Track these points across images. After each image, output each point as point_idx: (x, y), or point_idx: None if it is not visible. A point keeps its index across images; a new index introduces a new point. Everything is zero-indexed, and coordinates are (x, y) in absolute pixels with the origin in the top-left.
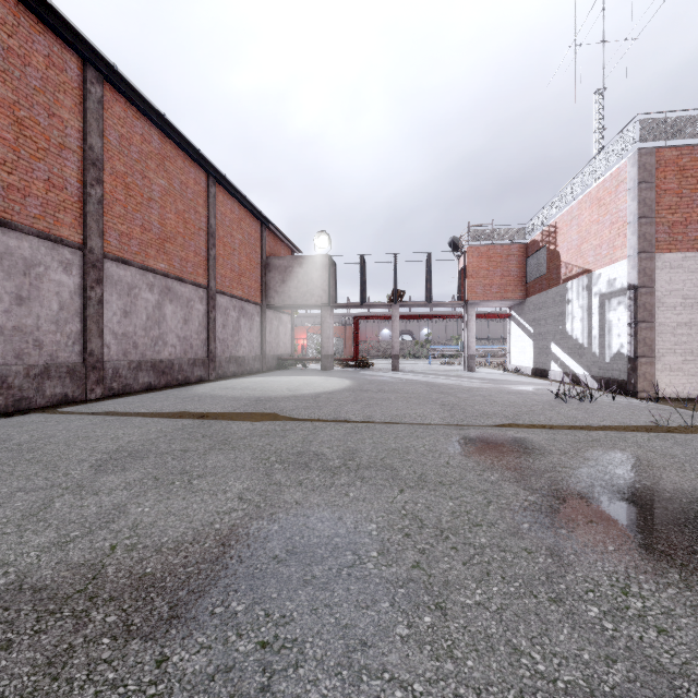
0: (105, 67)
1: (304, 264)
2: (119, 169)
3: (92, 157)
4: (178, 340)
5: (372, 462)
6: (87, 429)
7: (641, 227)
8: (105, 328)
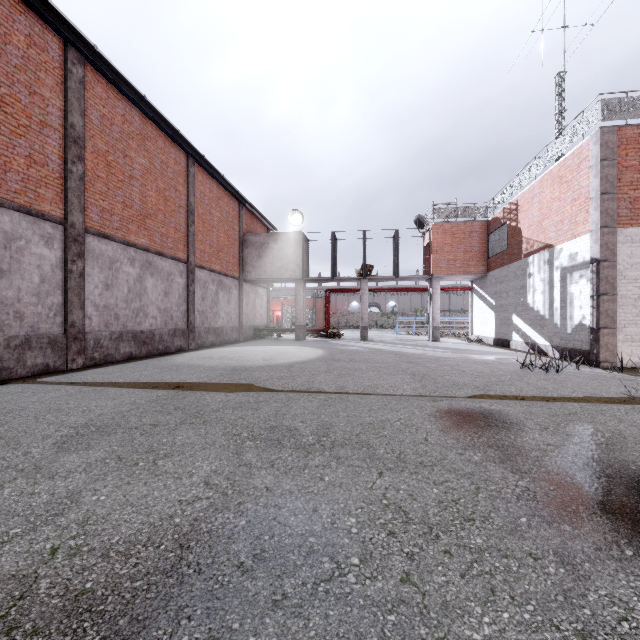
0: (86, 48)
1: (279, 240)
2: (100, 148)
3: (73, 135)
4: (158, 312)
5: (347, 439)
6: (61, 400)
7: (604, 203)
8: (86, 300)
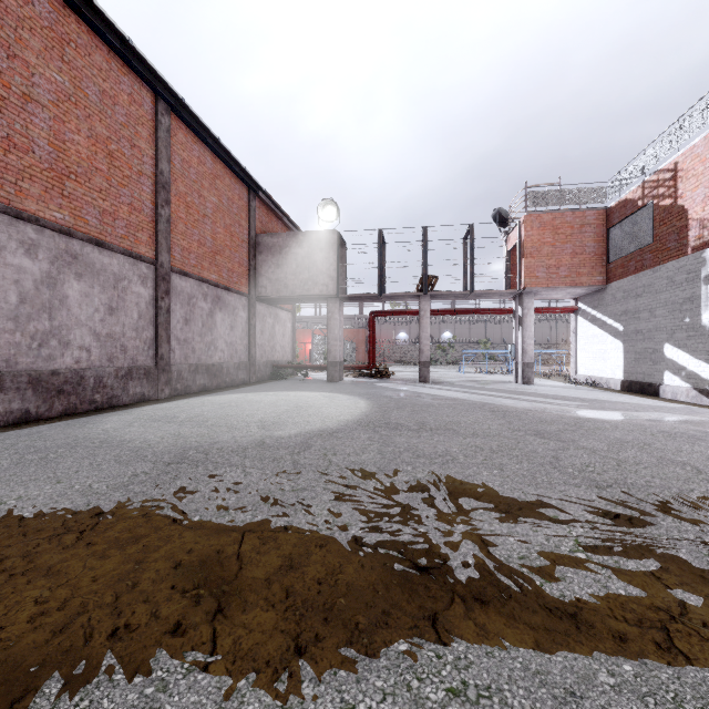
0: None
1: (305, 243)
2: None
3: None
4: (95, 339)
5: None
6: None
7: None
8: None
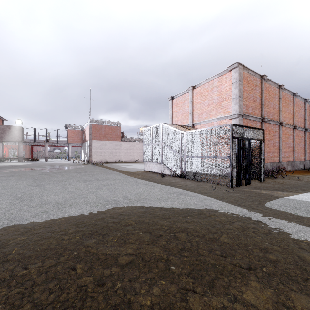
0: None
1: (11, 128)
2: None
3: None
4: None
5: (35, 167)
6: None
7: (90, 136)
8: None
